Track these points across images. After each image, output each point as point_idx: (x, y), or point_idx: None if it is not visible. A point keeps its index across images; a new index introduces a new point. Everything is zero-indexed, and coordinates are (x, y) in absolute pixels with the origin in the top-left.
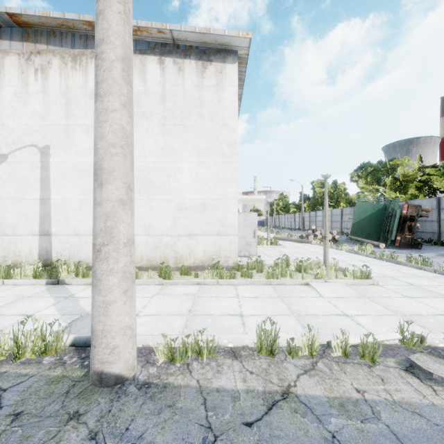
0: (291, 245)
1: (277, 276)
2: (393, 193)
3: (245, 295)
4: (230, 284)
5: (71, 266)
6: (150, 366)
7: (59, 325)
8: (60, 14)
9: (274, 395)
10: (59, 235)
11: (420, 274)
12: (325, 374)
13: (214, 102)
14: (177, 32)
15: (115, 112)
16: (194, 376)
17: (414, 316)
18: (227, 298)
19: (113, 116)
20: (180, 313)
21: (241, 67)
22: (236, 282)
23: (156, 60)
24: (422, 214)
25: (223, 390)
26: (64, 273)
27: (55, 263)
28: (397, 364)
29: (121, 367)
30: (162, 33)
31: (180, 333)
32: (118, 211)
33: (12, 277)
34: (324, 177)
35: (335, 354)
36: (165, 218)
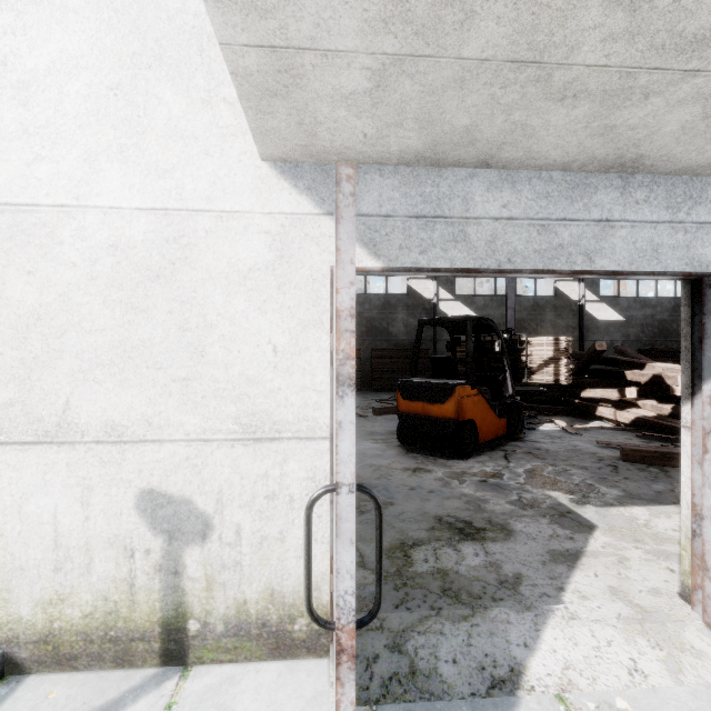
0: None
1: None
2: None
3: None
4: None
5: None
6: None
7: None
8: None
9: None
10: None
11: None
12: None
13: None
14: None
15: None
16: None
17: None
18: None
19: None
20: None
21: None
22: None
23: None
24: None
25: None
26: None
27: None
28: None
29: None
30: None
31: None
32: None
33: None
34: None
35: None
36: None
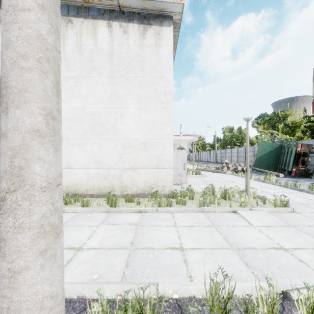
0: (211, 175)
1: (207, 204)
2: (284, 136)
3: (182, 223)
4: (168, 211)
5: None
6: None
7: None
8: None
9: None
10: None
11: None
12: None
13: (153, 58)
14: None
15: (27, 12)
16: None
17: None
18: (166, 227)
19: (24, 17)
20: (122, 247)
21: (174, 32)
22: (172, 209)
23: (105, 23)
24: (313, 151)
25: None
26: None
27: None
28: None
29: None
30: (110, 0)
31: (121, 275)
32: (31, 146)
33: None
34: (246, 119)
35: (299, 313)
36: (112, 154)
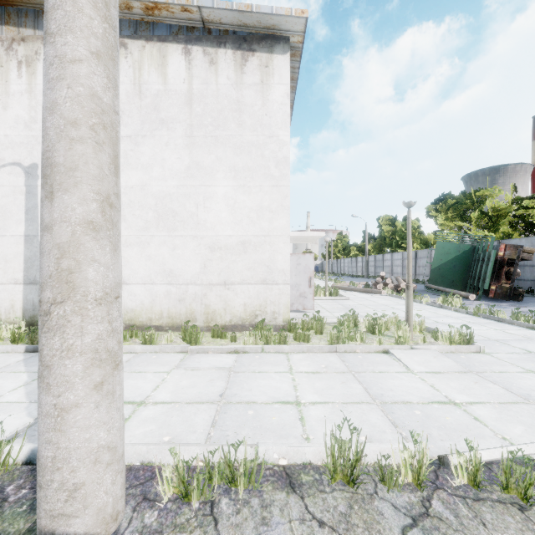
0: (356, 297)
1: (343, 340)
2: (480, 232)
3: (301, 368)
4: (280, 351)
5: None
6: (148, 508)
7: (2, 433)
8: None
9: None
10: None
11: (534, 336)
12: (449, 528)
13: (258, 105)
14: (207, 11)
15: (78, 64)
16: (221, 532)
17: None
18: (275, 374)
19: (74, 71)
20: (206, 400)
21: (293, 61)
22: (287, 348)
23: (180, 49)
24: (524, 256)
25: None
26: None
27: None
28: None
29: (89, 521)
30: (188, 12)
31: (204, 436)
32: (83, 243)
33: None
34: (407, 205)
35: (457, 482)
36: (192, 261)
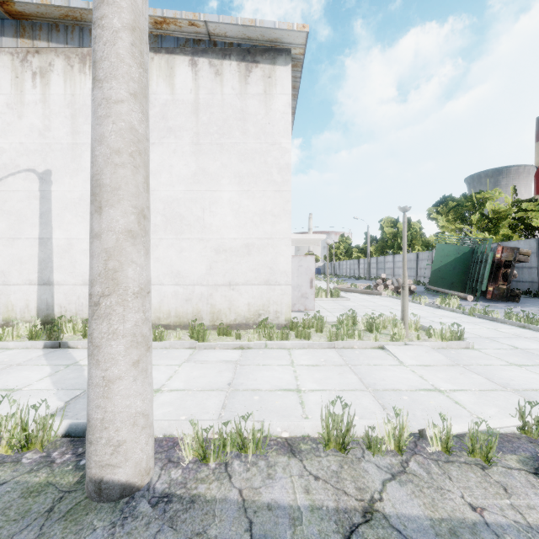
0: (356, 298)
1: (342, 337)
2: (480, 234)
3: (302, 362)
4: (282, 347)
5: (78, 324)
6: (173, 467)
7: (47, 408)
8: (64, 1)
9: (351, 514)
10: (63, 284)
11: (524, 334)
12: (421, 481)
13: (261, 115)
14: (213, 25)
15: (121, 104)
16: (235, 483)
17: (529, 391)
18: (278, 367)
19: (118, 110)
20: (216, 388)
21: (295, 71)
22: (289, 344)
23: (187, 61)
24: (521, 258)
25: (276, 506)
26: (69, 333)
27: (56, 321)
28: (521, 464)
29: (129, 472)
30: (195, 26)
31: (216, 416)
32: (125, 247)
33: (1, 338)
34: (402, 209)
35: (432, 449)
36: (198, 263)
